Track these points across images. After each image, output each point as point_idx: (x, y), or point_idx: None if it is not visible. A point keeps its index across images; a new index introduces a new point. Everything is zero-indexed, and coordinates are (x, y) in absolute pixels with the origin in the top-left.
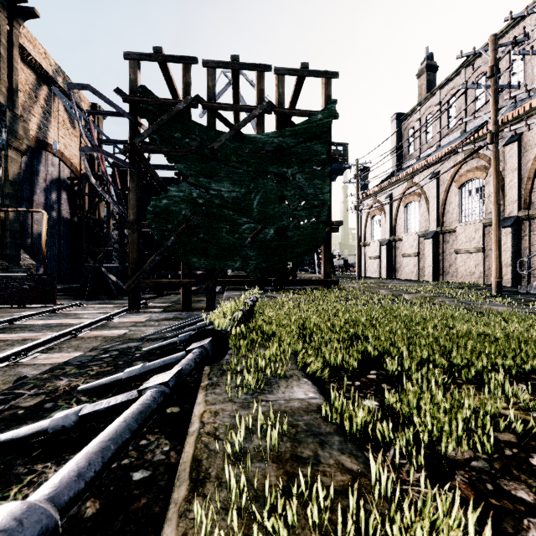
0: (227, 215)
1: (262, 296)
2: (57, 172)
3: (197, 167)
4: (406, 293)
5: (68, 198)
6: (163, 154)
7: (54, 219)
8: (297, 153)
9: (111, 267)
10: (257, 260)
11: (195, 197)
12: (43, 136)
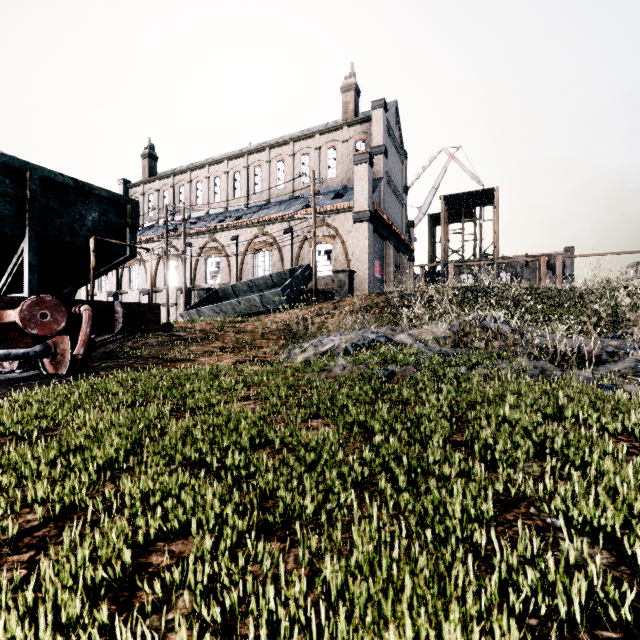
0: None
1: None
2: None
3: None
4: None
5: None
6: None
7: None
8: None
9: None
10: None
11: None
12: None
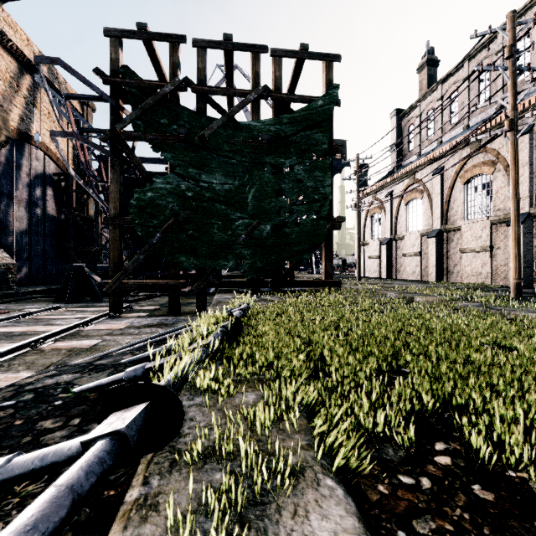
0: (219, 210)
1: (257, 299)
2: (42, 166)
3: (185, 157)
4: (418, 296)
5: (54, 195)
6: (148, 142)
7: (39, 217)
8: (296, 142)
9: (96, 267)
10: (252, 260)
11: (183, 189)
12: (26, 129)
